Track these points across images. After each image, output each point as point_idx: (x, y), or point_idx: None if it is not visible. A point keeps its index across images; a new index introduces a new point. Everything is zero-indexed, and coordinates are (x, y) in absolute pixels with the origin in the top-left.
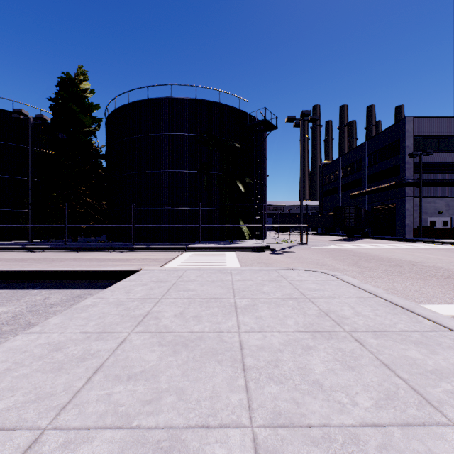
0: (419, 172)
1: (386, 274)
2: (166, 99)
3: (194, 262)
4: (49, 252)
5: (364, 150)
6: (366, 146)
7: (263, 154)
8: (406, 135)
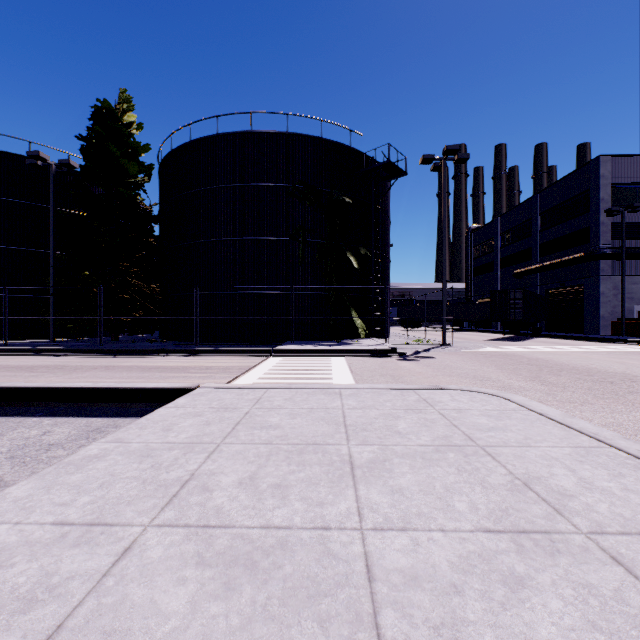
0: (621, 238)
1: (593, 396)
2: (244, 134)
3: (282, 373)
4: (73, 357)
5: (535, 207)
6: (538, 201)
7: (385, 213)
8: (601, 182)
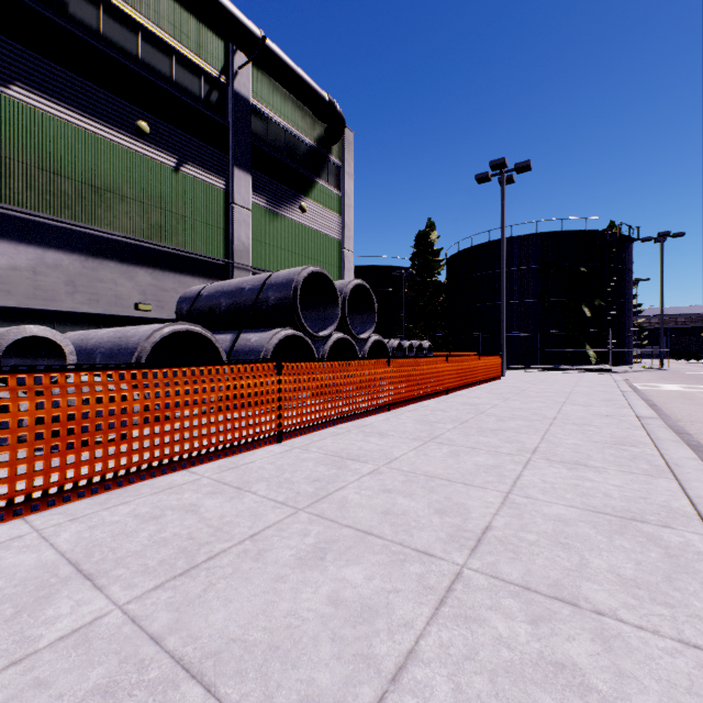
0: None
1: (667, 380)
2: (506, 239)
3: None
4: None
5: None
6: None
7: (622, 267)
8: None
